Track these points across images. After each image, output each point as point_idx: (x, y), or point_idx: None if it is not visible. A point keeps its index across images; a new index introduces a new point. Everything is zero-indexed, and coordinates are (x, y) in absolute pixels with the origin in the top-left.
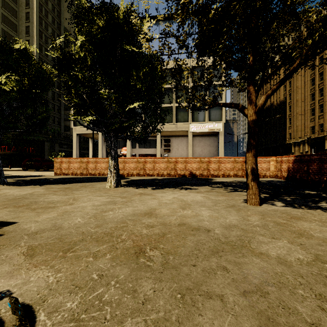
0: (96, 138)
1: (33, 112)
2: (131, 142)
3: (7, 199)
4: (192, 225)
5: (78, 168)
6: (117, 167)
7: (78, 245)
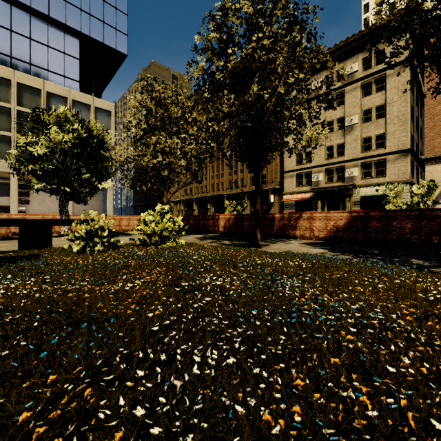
0: None
1: None
2: None
3: None
4: None
5: None
6: None
7: None
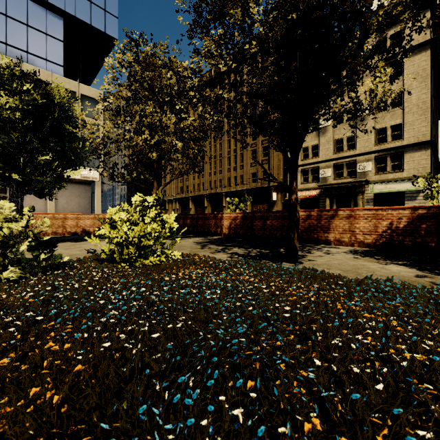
0: None
1: None
2: None
3: None
4: None
5: None
6: None
7: None
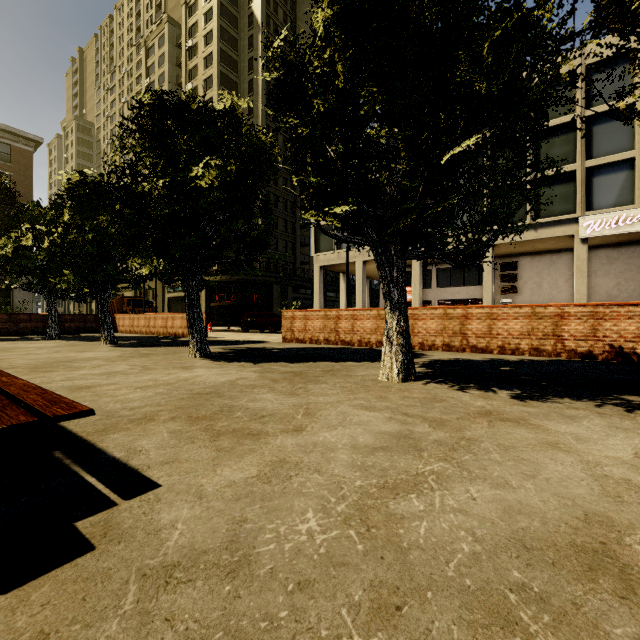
0: (353, 272)
1: (248, 227)
2: (420, 275)
3: (191, 392)
4: None
5: (321, 329)
6: (405, 331)
7: None
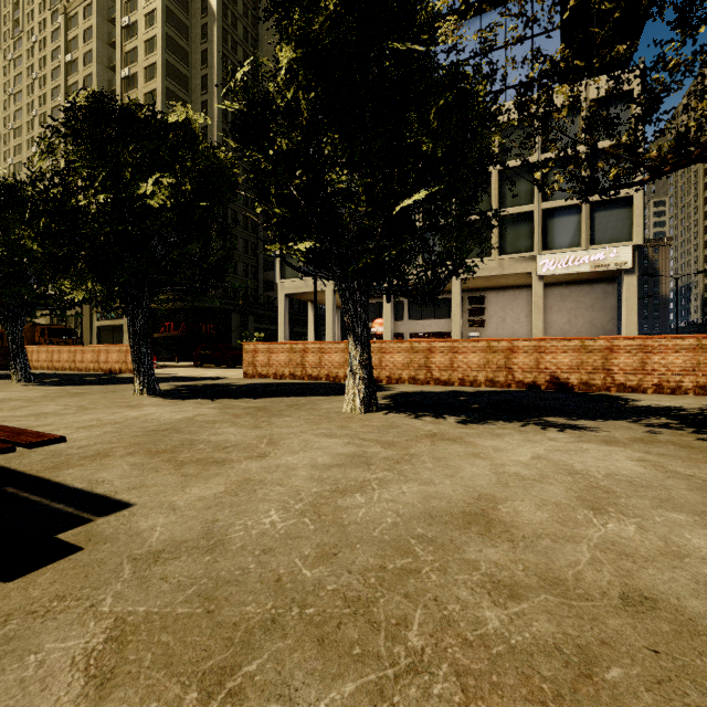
0: (322, 301)
1: (205, 251)
2: (392, 306)
3: (145, 429)
4: (693, 616)
5: (286, 363)
6: (367, 364)
7: (256, 653)
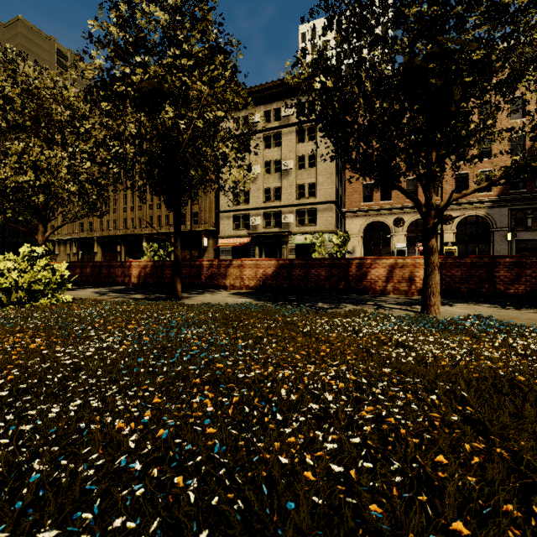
0: None
1: None
2: None
3: None
4: None
5: None
6: None
7: None
